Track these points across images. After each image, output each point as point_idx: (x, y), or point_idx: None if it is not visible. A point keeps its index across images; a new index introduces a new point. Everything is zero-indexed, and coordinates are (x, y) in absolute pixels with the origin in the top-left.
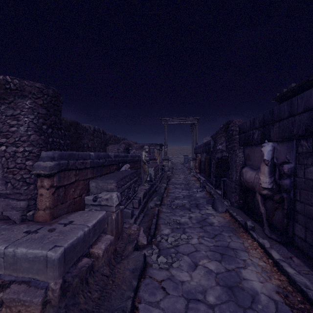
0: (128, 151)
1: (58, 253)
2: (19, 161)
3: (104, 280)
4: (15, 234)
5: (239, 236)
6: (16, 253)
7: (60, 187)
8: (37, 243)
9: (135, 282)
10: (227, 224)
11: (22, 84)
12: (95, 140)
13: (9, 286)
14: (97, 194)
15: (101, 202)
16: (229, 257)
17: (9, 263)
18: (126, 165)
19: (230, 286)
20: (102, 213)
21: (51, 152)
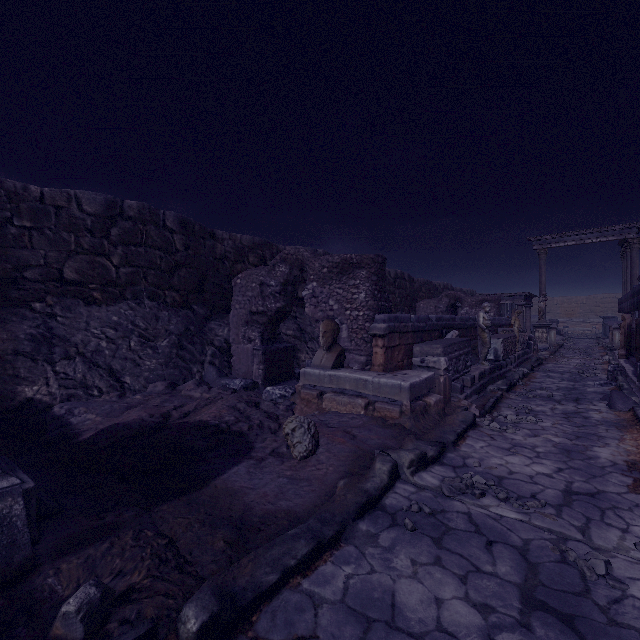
0: (454, 311)
1: (408, 384)
2: (360, 323)
3: (436, 421)
4: (372, 374)
5: (625, 431)
6: (380, 382)
7: (389, 348)
8: (391, 378)
9: (464, 426)
10: (615, 421)
11: (362, 259)
12: (396, 293)
13: (374, 404)
14: (423, 357)
15: (429, 364)
16: (586, 439)
17: (375, 388)
18: (453, 331)
19: (568, 450)
20: (431, 372)
21: (383, 316)
